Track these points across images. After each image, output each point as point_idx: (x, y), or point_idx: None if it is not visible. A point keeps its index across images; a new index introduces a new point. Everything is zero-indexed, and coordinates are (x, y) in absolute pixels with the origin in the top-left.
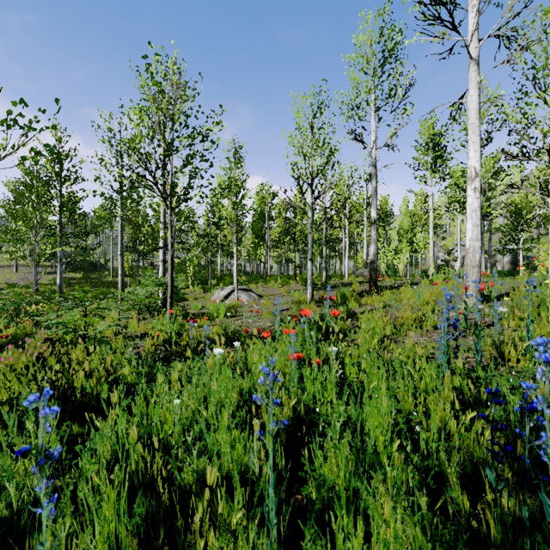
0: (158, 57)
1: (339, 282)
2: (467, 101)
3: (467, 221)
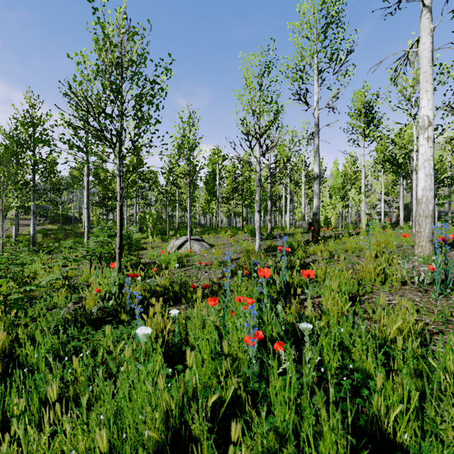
0: (104, 0)
1: (282, 232)
2: (418, 50)
3: (419, 171)
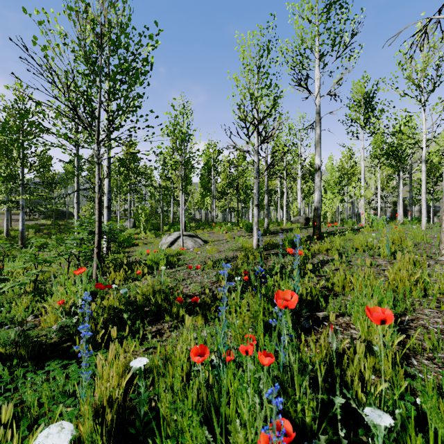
0: None
1: (279, 228)
2: None
3: None
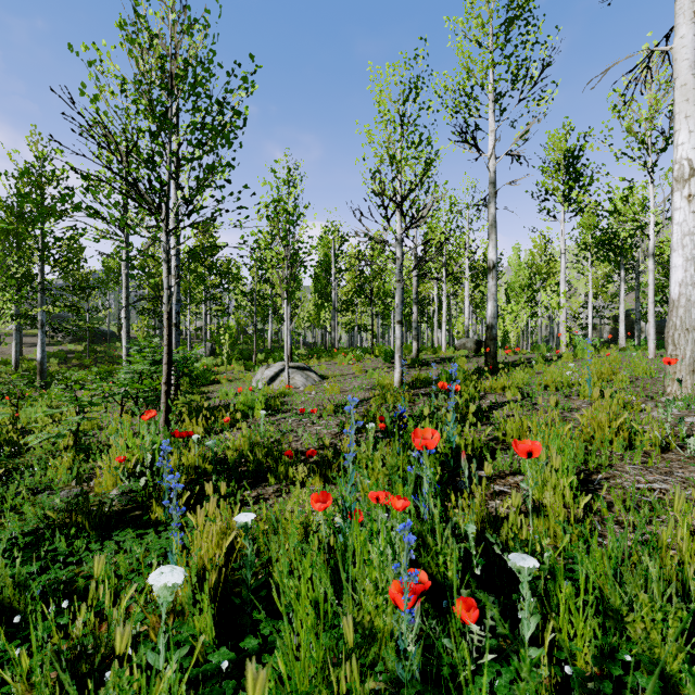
0: None
1: (435, 356)
2: (673, 48)
3: (673, 252)
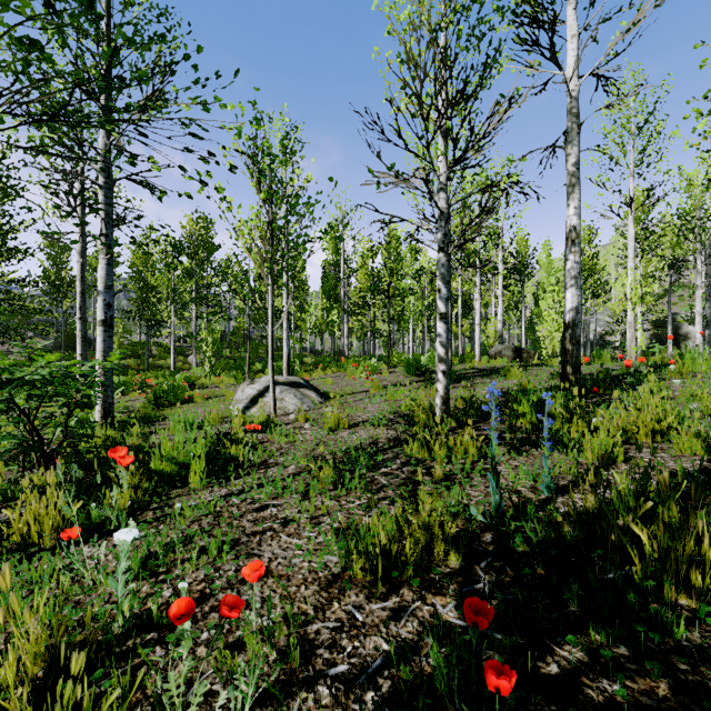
0: None
1: (469, 367)
2: None
3: None
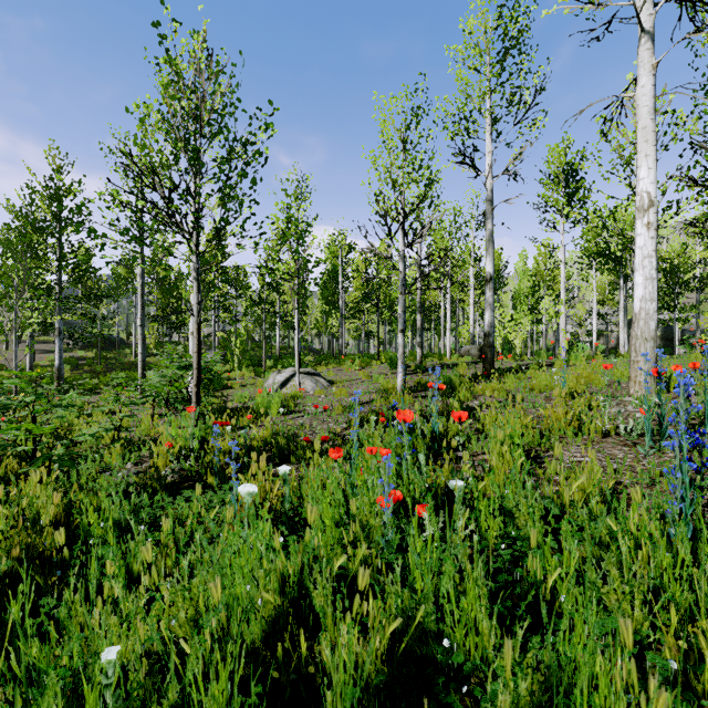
0: (176, 24)
1: (439, 363)
2: (635, 95)
3: (635, 272)
